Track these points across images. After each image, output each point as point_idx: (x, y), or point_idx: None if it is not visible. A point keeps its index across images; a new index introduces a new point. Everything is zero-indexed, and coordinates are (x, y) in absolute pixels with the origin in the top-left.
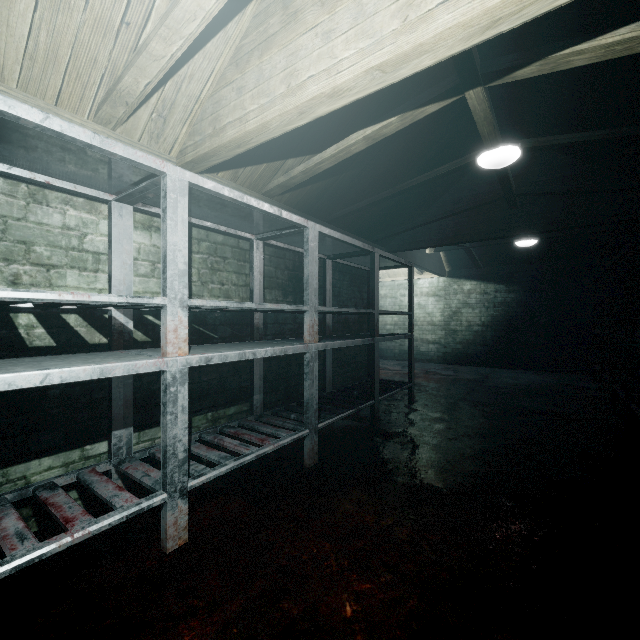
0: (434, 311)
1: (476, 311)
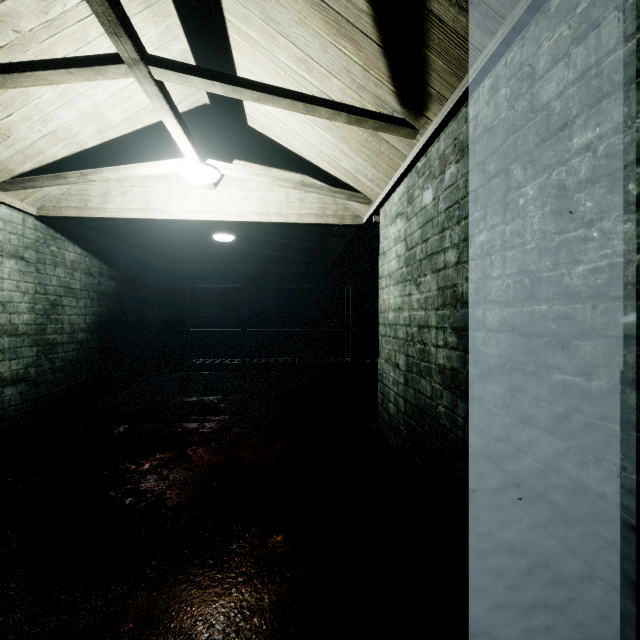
0: (17, 298)
1: (82, 304)
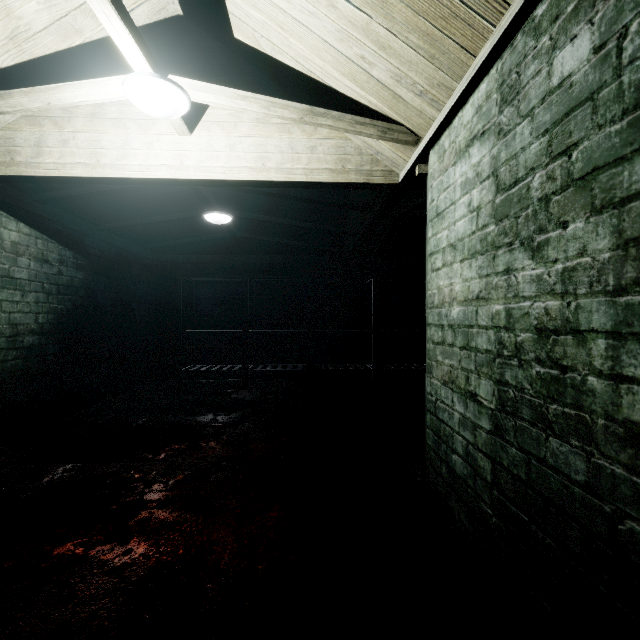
0: None
1: (30, 299)
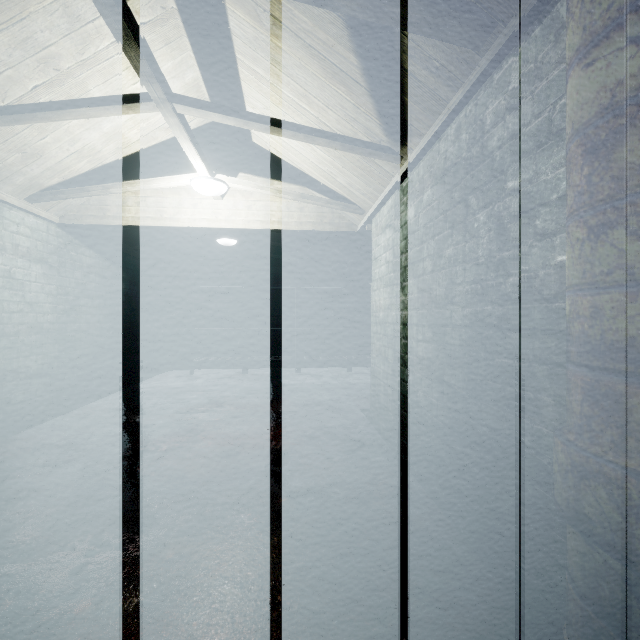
0: (43, 299)
1: (96, 305)
